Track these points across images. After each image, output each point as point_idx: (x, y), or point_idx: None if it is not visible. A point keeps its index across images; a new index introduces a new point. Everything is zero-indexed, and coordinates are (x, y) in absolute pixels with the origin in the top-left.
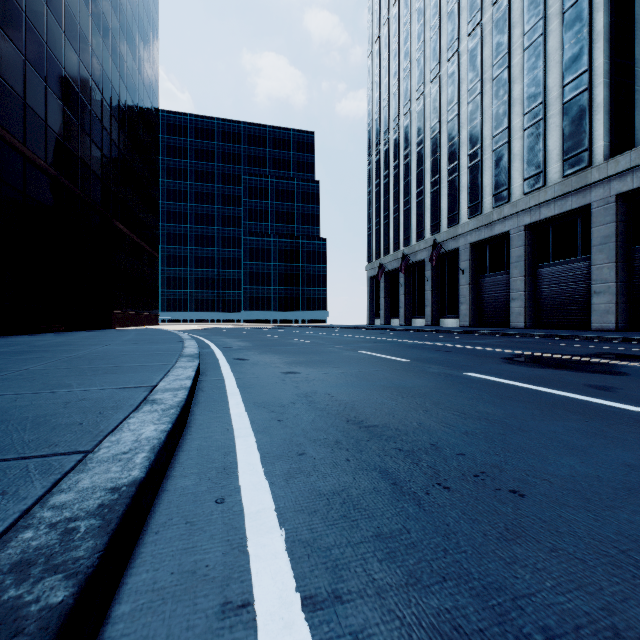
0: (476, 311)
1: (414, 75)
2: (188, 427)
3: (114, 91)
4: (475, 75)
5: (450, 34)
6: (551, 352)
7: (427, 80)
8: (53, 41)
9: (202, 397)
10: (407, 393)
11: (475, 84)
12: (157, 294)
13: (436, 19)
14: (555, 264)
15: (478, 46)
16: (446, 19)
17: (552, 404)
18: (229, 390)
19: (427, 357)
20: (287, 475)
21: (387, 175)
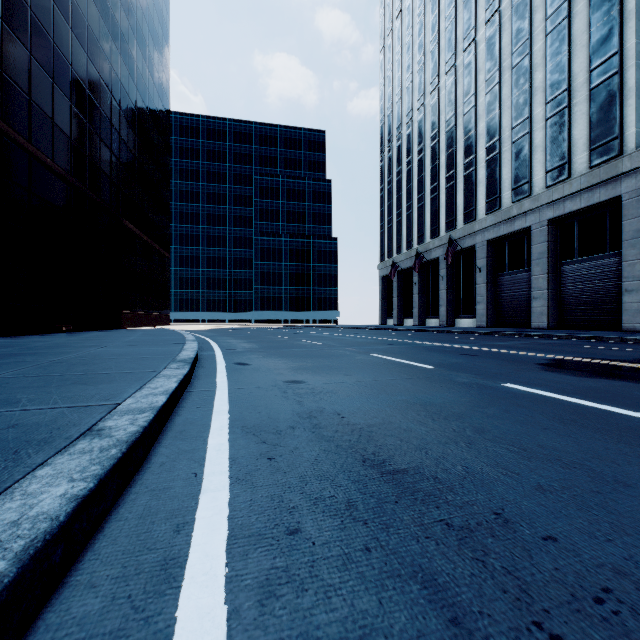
0: (494, 311)
1: (428, 68)
2: (143, 469)
3: (123, 90)
4: (493, 64)
5: (466, 23)
6: (591, 356)
7: (442, 72)
8: (60, 37)
9: (180, 417)
10: (438, 413)
11: (493, 73)
12: (168, 294)
13: (451, 8)
14: (581, 261)
15: (496, 34)
16: (462, 8)
17: (638, 434)
18: (216, 406)
19: (450, 362)
20: (264, 588)
21: (400, 172)
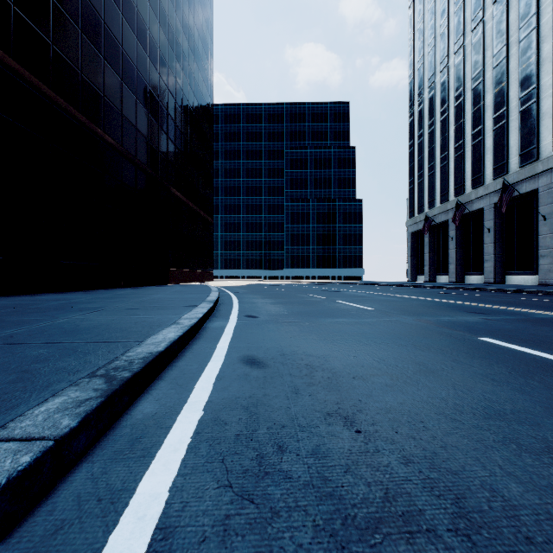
0: None
1: (469, 4)
2: None
3: (171, 72)
4: None
5: None
6: None
7: (487, 3)
8: (110, 19)
9: None
10: None
11: None
12: (211, 254)
13: None
14: None
15: None
16: None
17: None
18: None
19: None
20: None
21: (432, 123)
